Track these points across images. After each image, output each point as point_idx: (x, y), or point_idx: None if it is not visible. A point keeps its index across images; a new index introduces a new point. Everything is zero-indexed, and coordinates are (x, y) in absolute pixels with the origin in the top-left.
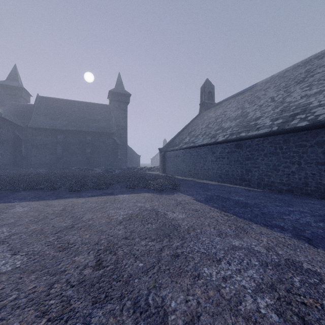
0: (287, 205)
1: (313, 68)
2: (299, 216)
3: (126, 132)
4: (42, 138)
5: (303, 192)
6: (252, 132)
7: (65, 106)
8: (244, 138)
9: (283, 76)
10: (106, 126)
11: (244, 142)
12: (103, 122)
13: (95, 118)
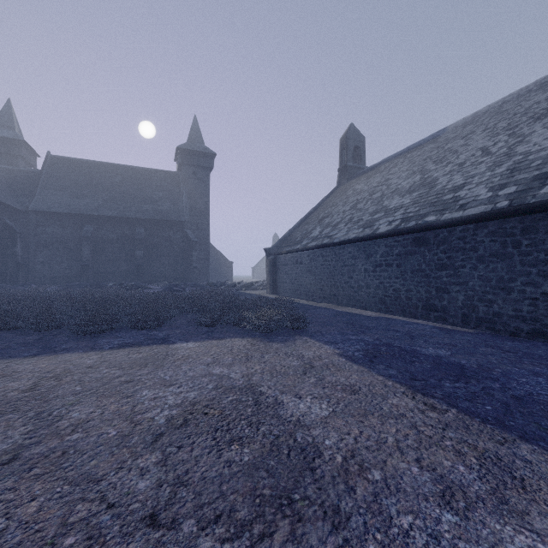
0: None
1: None
2: None
3: (208, 220)
4: (55, 230)
5: None
6: (451, 214)
7: (97, 173)
8: (433, 226)
9: (500, 112)
10: (172, 210)
11: (432, 235)
12: (167, 202)
13: (152, 195)
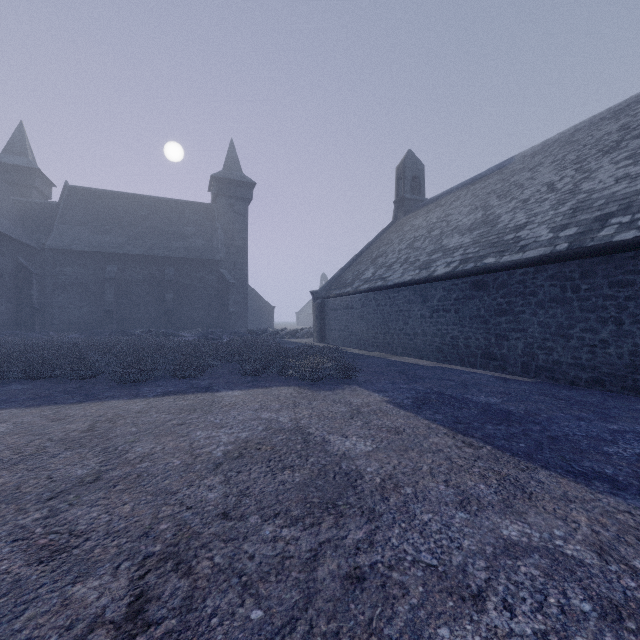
0: (600, 418)
1: (636, 122)
2: None
3: (246, 259)
4: (74, 271)
5: (627, 386)
6: (511, 256)
7: (122, 206)
8: (492, 269)
9: (570, 141)
10: (206, 247)
11: (491, 278)
12: (200, 238)
13: (183, 230)
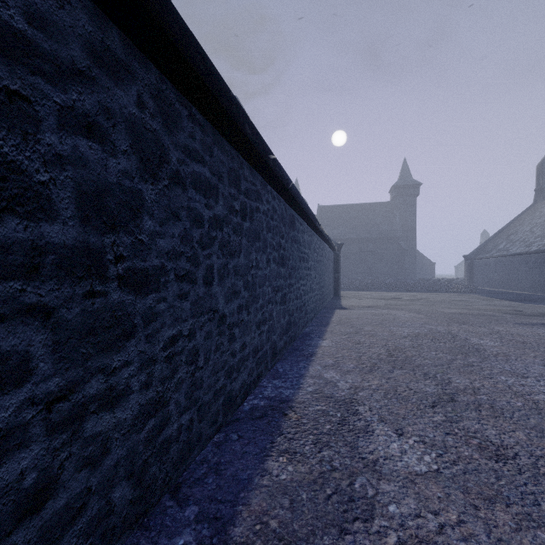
0: None
1: None
2: (541, 301)
3: (415, 233)
4: None
5: None
6: None
7: (343, 212)
8: None
9: None
10: (389, 229)
11: None
12: (385, 224)
13: (376, 221)
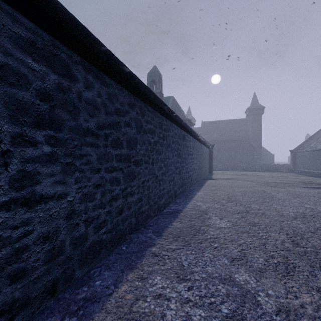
0: None
1: None
2: None
3: (261, 137)
4: None
5: None
6: None
7: (216, 125)
8: None
9: None
10: (245, 135)
11: None
12: (242, 132)
13: (236, 130)
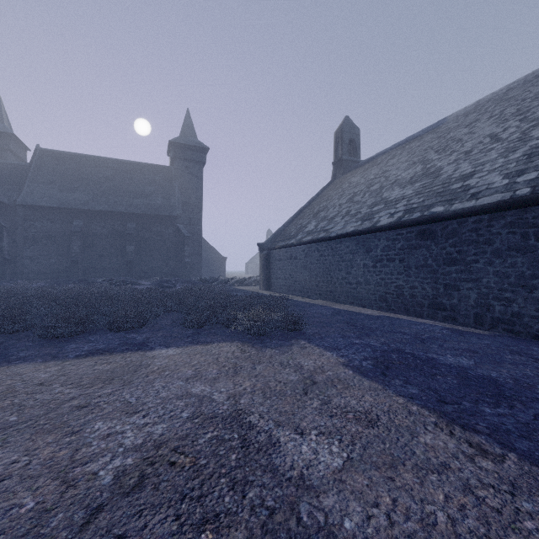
0: None
1: None
2: None
3: (201, 215)
4: (44, 225)
5: None
6: (462, 204)
7: (88, 167)
8: (441, 218)
9: (505, 99)
10: (164, 204)
11: (440, 227)
12: (159, 196)
13: (144, 189)
